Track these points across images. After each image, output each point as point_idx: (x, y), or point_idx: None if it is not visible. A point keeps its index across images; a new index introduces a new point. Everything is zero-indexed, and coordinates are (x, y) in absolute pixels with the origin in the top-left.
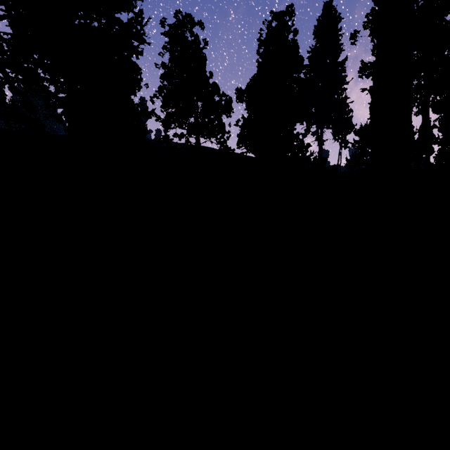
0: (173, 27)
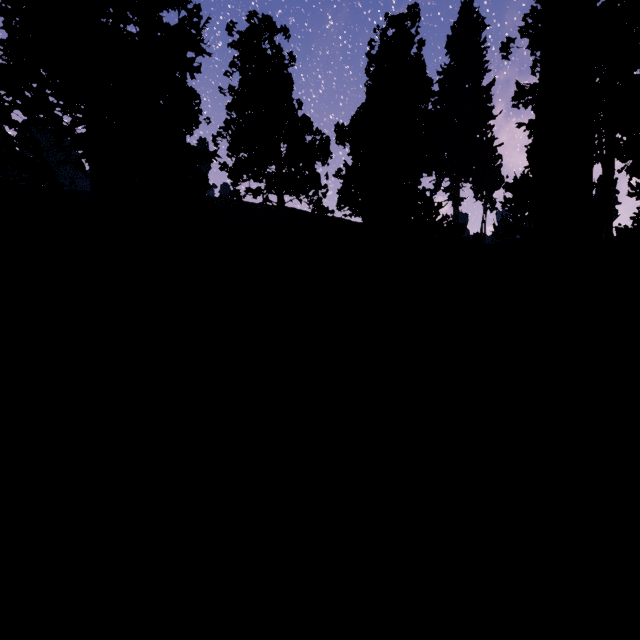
0: (245, 35)
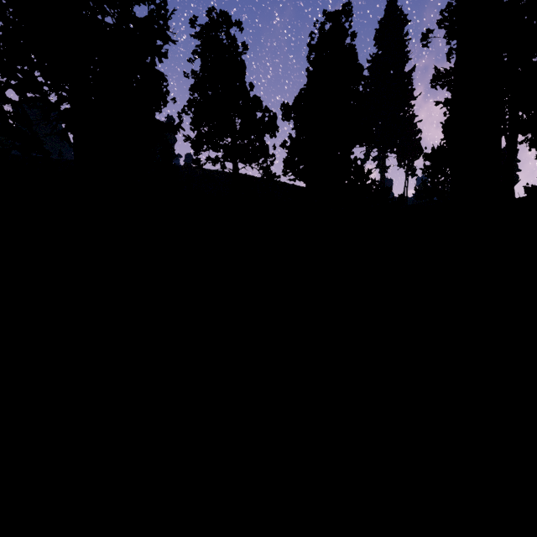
0: (205, 28)
